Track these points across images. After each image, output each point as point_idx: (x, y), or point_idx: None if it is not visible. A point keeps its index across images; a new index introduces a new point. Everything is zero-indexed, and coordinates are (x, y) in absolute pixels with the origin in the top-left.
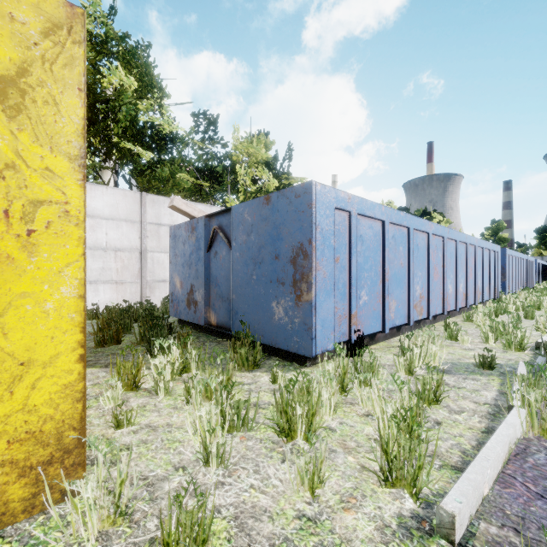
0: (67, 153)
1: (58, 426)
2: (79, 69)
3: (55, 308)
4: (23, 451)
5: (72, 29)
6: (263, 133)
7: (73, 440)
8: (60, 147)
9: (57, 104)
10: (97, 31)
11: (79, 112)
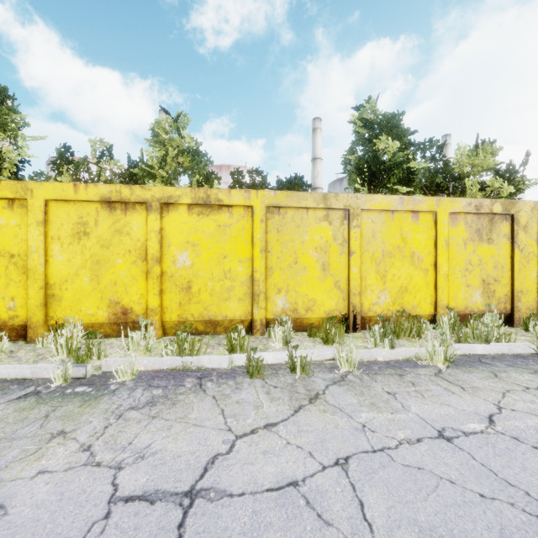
0: (534, 239)
1: (532, 308)
2: (536, 217)
3: (532, 278)
4: (527, 311)
5: (535, 207)
6: (488, 142)
7: (535, 312)
8: (533, 238)
9: (532, 228)
10: (368, 116)
11: (536, 228)
